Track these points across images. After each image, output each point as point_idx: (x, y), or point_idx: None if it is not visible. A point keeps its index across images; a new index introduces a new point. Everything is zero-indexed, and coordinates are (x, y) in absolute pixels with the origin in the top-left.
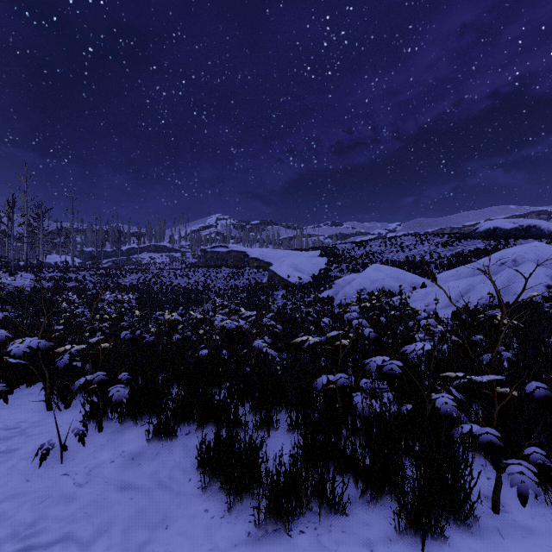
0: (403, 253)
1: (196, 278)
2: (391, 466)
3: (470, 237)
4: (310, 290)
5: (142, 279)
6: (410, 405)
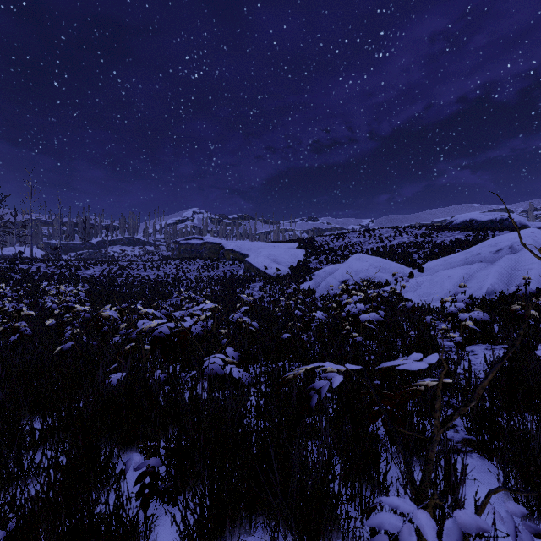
0: (382, 244)
1: (167, 270)
2: None
3: (448, 229)
4: (289, 281)
5: (107, 270)
6: None
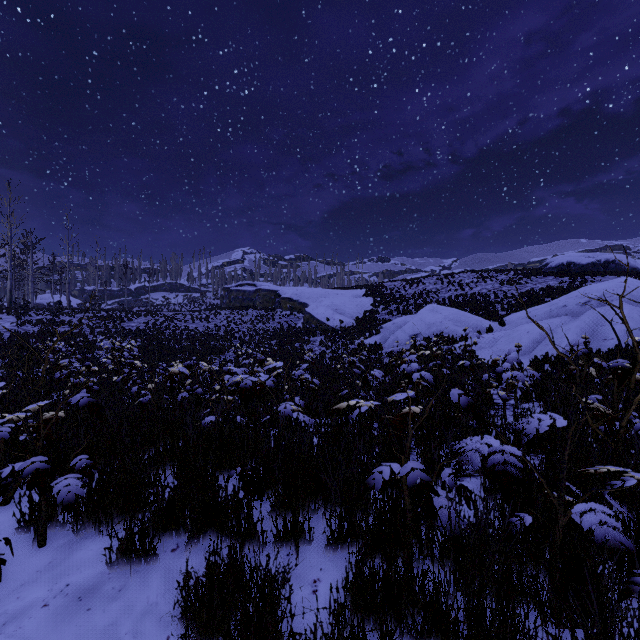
0: (462, 292)
1: (217, 321)
2: (511, 638)
3: (540, 274)
4: (354, 335)
5: (152, 322)
6: (528, 517)
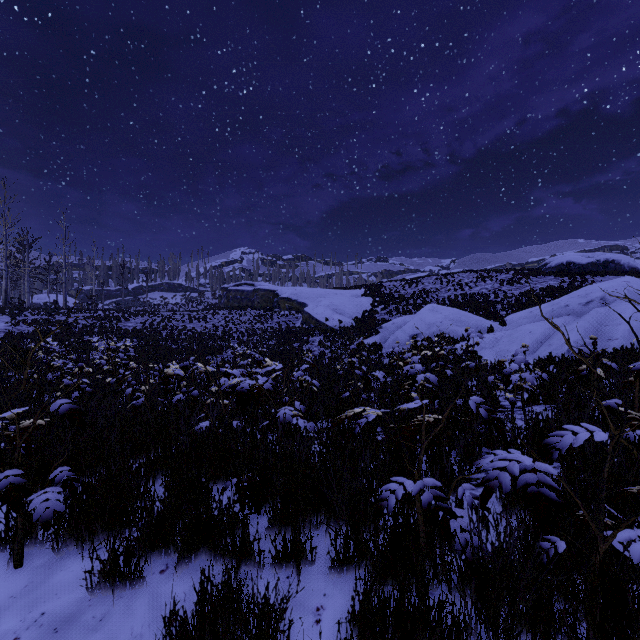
0: (462, 291)
1: (215, 321)
2: None
3: (540, 273)
4: (353, 335)
5: (149, 322)
6: (560, 542)
